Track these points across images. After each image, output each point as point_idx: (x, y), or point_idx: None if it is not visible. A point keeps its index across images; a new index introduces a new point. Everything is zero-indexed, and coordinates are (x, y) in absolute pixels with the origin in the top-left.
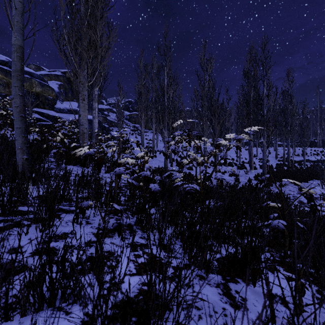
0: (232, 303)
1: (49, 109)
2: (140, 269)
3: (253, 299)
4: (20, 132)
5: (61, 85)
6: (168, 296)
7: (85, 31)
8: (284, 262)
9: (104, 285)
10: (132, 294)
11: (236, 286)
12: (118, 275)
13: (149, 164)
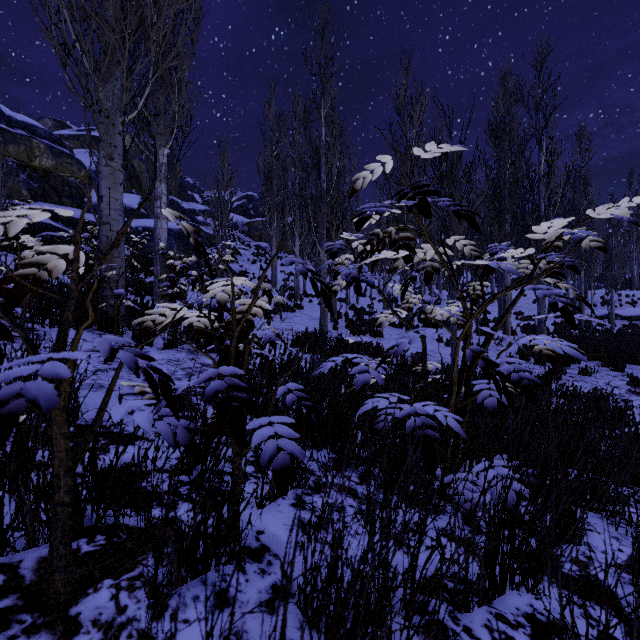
0: None
1: (71, 205)
2: None
3: None
4: None
5: None
6: None
7: None
8: None
9: None
10: None
11: None
12: None
13: (287, 324)
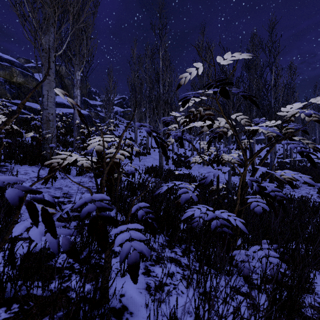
0: None
1: (32, 102)
2: None
3: None
4: None
5: None
6: None
7: None
8: None
9: None
10: None
11: None
12: None
13: (142, 162)
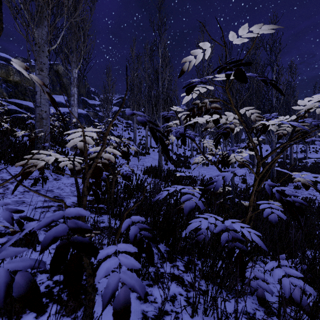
0: None
1: (30, 101)
2: None
3: None
4: None
5: None
6: None
7: None
8: None
9: None
10: None
11: None
12: None
13: (141, 162)
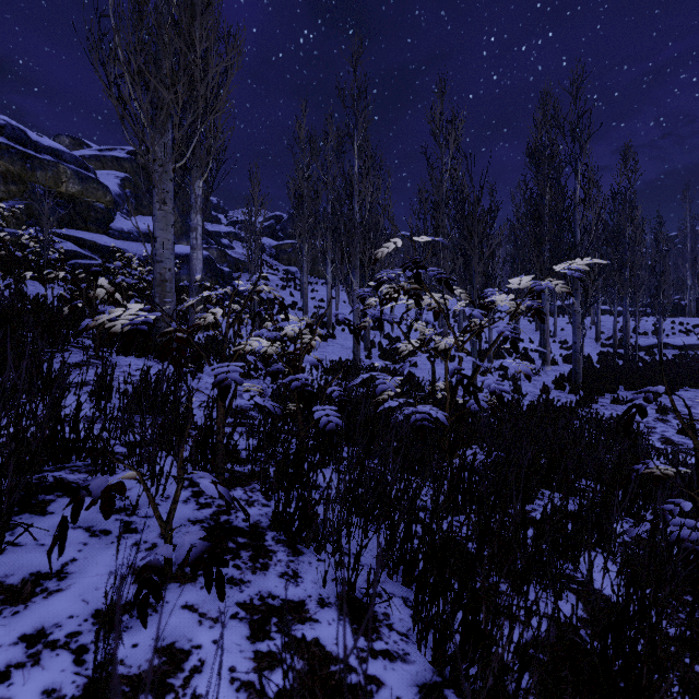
0: None
1: (97, 231)
2: None
3: None
4: None
5: (126, 179)
6: None
7: (166, 41)
8: None
9: None
10: None
11: None
12: None
13: (319, 353)
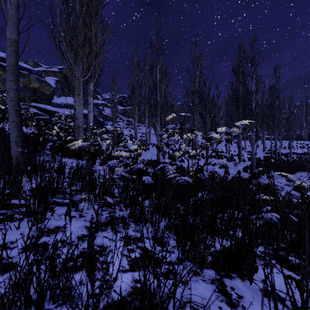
0: (228, 302)
1: (46, 104)
2: (133, 265)
3: (249, 296)
4: (14, 126)
5: (58, 80)
6: (162, 297)
7: (80, 28)
8: (277, 255)
9: (94, 289)
10: (125, 293)
11: (231, 282)
12: (109, 277)
13: (142, 156)
